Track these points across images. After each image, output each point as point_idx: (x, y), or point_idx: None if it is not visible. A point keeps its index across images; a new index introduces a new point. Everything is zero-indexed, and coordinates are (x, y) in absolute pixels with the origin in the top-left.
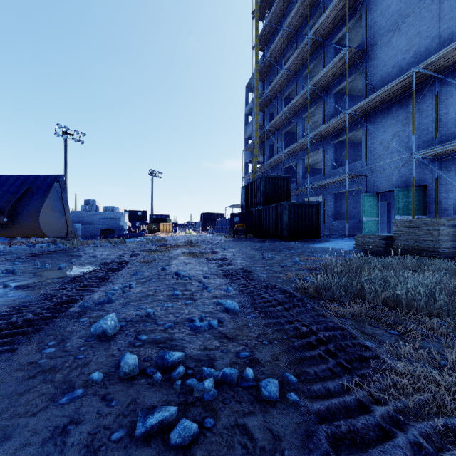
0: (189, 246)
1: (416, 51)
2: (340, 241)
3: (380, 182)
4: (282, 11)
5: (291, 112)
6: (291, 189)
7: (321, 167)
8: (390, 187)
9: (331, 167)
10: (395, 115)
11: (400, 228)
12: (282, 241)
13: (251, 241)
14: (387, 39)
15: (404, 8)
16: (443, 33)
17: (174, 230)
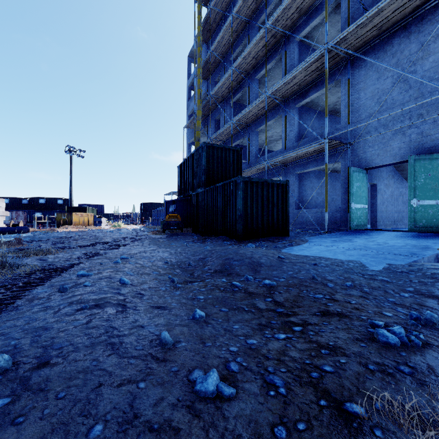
0: None
1: None
2: (329, 242)
3: (372, 153)
4: None
5: (241, 71)
6: (243, 169)
7: (274, 148)
8: (388, 159)
9: (295, 138)
10: (397, 50)
11: None
12: (233, 242)
13: (186, 239)
14: None
15: None
16: None
17: (99, 222)
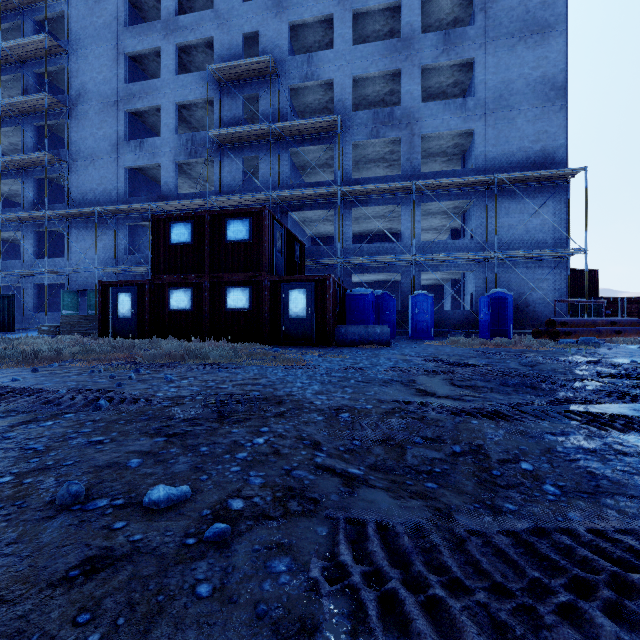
0: None
1: (105, 189)
2: (36, 332)
3: (81, 282)
4: None
5: None
6: None
7: None
8: (88, 287)
9: (33, 255)
10: (91, 229)
11: (64, 320)
12: None
13: None
14: (86, 165)
15: (98, 150)
16: (120, 189)
17: None
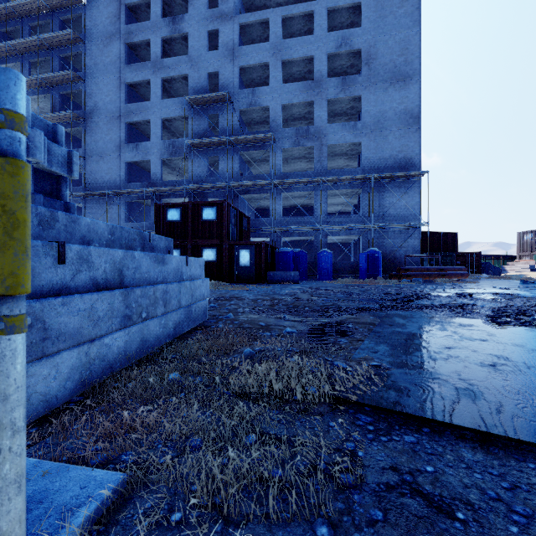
0: None
1: (111, 177)
2: None
3: None
4: (2, 54)
5: None
6: None
7: None
8: None
9: None
10: (101, 205)
11: None
12: None
13: None
14: (98, 159)
15: (106, 150)
16: (122, 177)
17: None
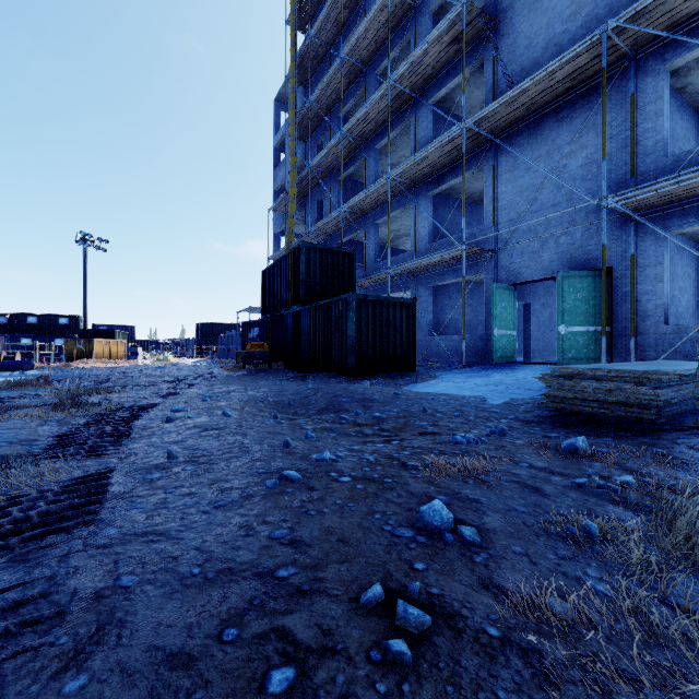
0: (59, 409)
1: (590, 15)
2: (462, 378)
3: (521, 264)
4: None
5: (355, 136)
6: (357, 278)
7: (403, 246)
8: (538, 274)
9: (428, 237)
10: (548, 137)
11: None
12: (343, 379)
13: (277, 377)
14: None
15: None
16: None
17: (133, 354)
